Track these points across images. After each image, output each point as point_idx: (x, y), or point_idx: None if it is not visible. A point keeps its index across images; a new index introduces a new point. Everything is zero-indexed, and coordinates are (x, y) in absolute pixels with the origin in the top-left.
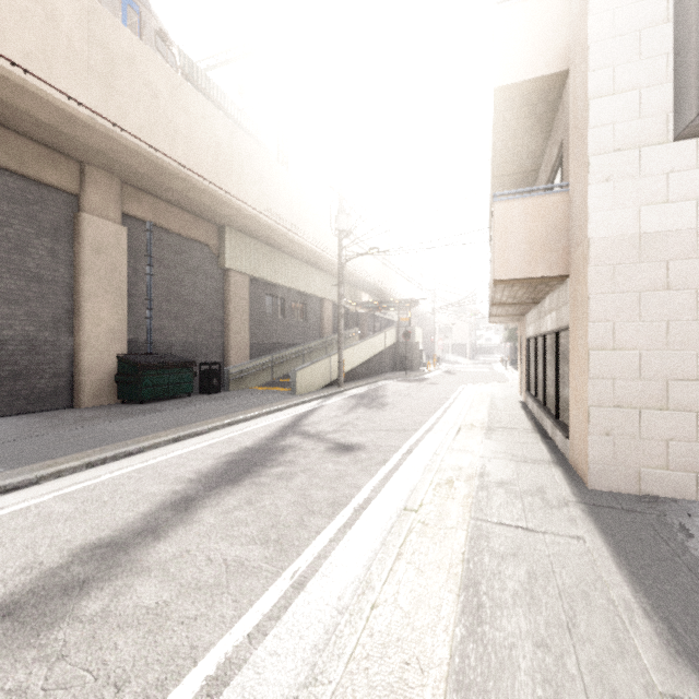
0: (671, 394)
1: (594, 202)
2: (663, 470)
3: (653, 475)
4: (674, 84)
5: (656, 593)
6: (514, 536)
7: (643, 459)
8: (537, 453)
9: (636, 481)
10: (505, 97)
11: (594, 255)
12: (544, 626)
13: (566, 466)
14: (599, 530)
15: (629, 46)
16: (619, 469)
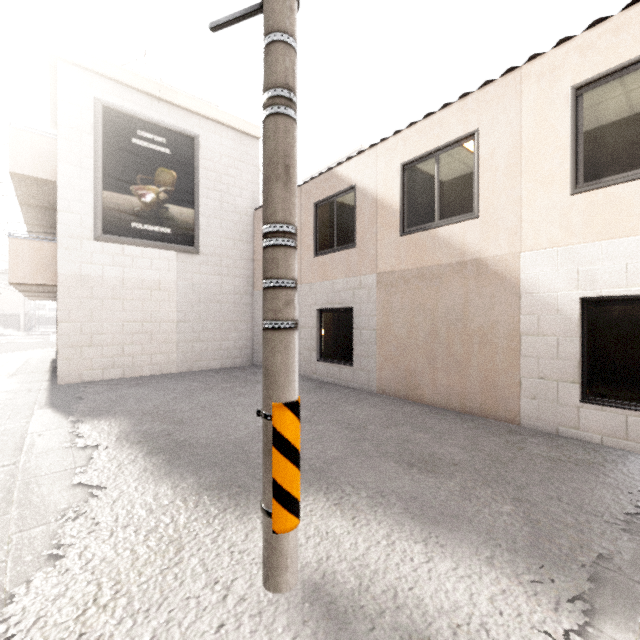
0: (93, 340)
1: (61, 257)
2: (90, 370)
3: (87, 373)
4: (94, 219)
5: (55, 399)
6: (4, 401)
7: (83, 367)
8: (41, 379)
9: (79, 377)
10: (18, 177)
11: (61, 281)
12: (3, 411)
13: (54, 381)
14: (49, 393)
15: (77, 196)
16: (72, 373)
